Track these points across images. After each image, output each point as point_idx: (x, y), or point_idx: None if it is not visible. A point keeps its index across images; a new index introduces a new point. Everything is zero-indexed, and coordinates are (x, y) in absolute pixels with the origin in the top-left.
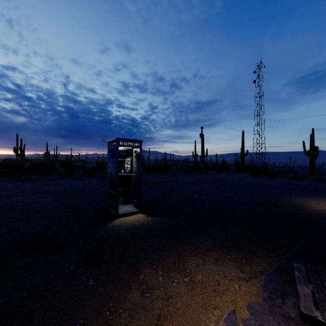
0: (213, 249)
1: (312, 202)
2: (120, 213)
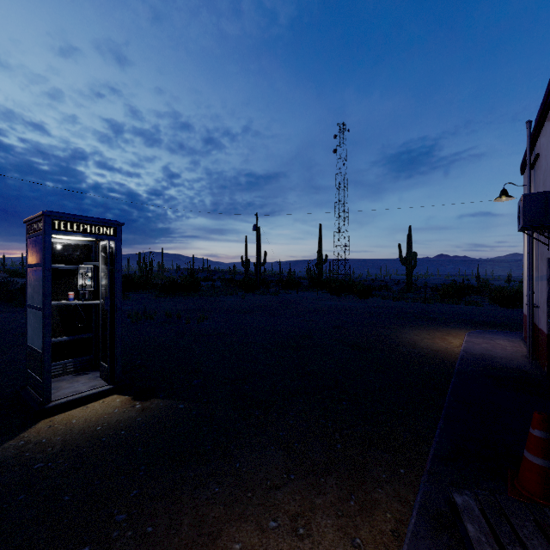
0: (285, 483)
1: (426, 337)
2: (55, 402)
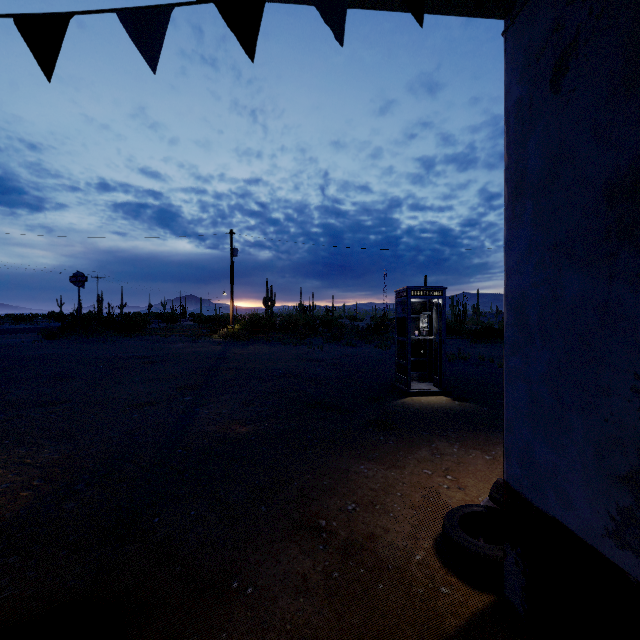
0: None
1: None
2: (412, 390)
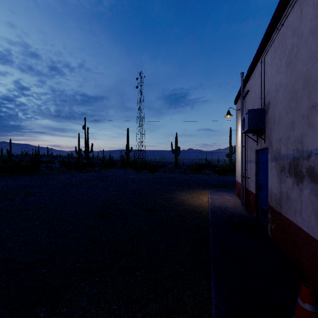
0: None
1: (189, 197)
2: None
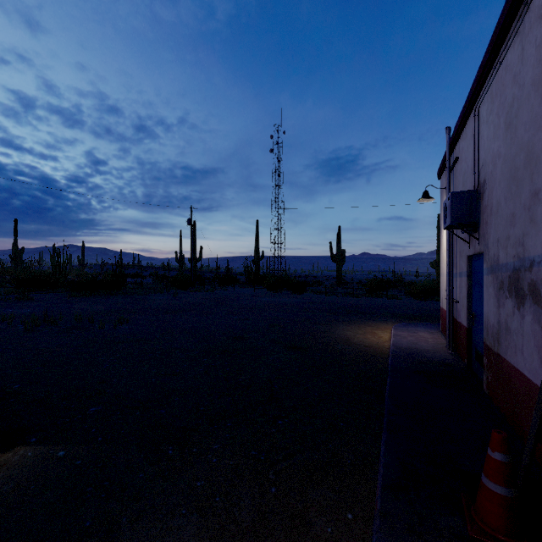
0: None
1: (358, 333)
2: None
